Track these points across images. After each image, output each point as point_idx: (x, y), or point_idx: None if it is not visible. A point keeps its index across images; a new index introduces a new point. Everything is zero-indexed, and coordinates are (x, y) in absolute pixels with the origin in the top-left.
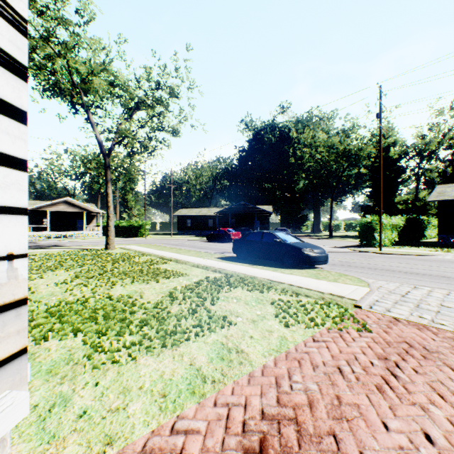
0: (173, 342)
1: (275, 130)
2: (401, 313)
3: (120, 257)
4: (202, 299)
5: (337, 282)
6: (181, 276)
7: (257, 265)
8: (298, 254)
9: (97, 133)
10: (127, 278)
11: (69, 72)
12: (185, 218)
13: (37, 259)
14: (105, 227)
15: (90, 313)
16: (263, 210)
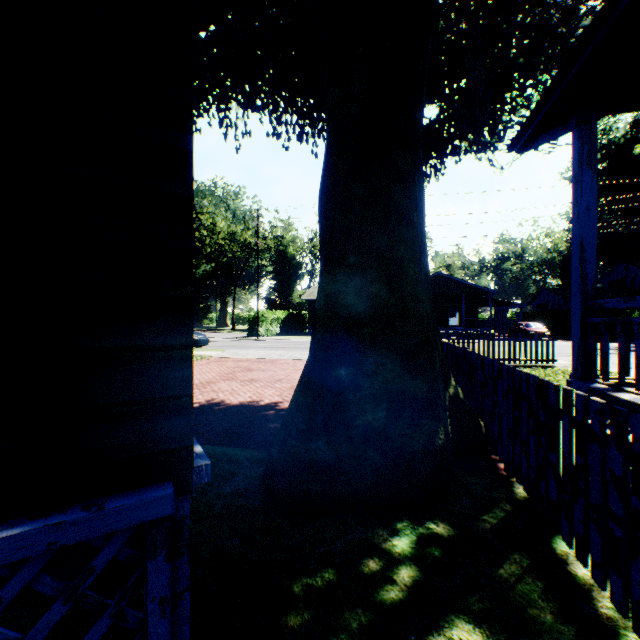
0: None
1: None
2: (228, 356)
3: None
4: None
5: (208, 351)
6: None
7: None
8: None
9: None
10: None
11: None
12: None
13: None
14: None
15: None
16: None
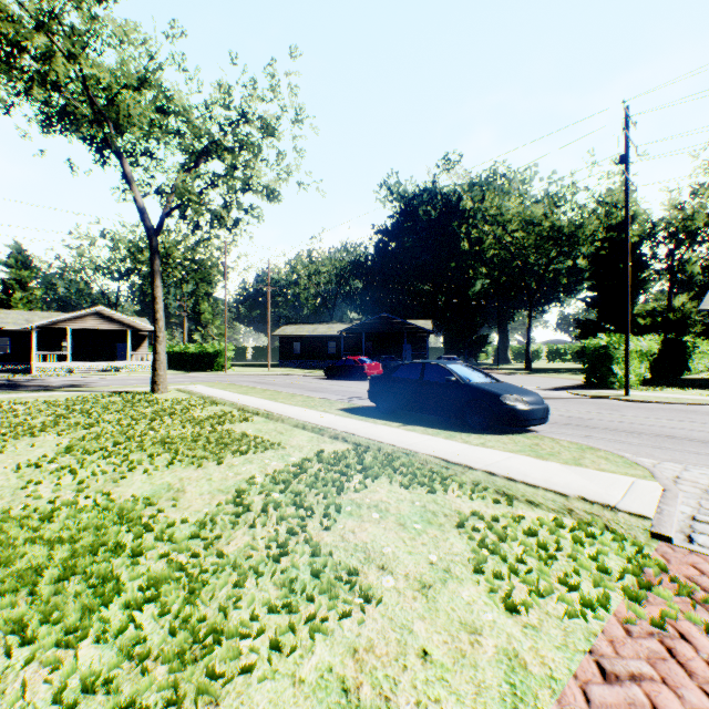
0: (201, 686)
1: (436, 199)
2: None
3: (171, 407)
4: (304, 509)
5: (583, 467)
6: (269, 448)
7: (415, 425)
8: (493, 405)
9: (137, 195)
10: (164, 453)
11: (85, 86)
12: (291, 340)
13: (20, 412)
14: None
15: (36, 555)
16: (417, 327)
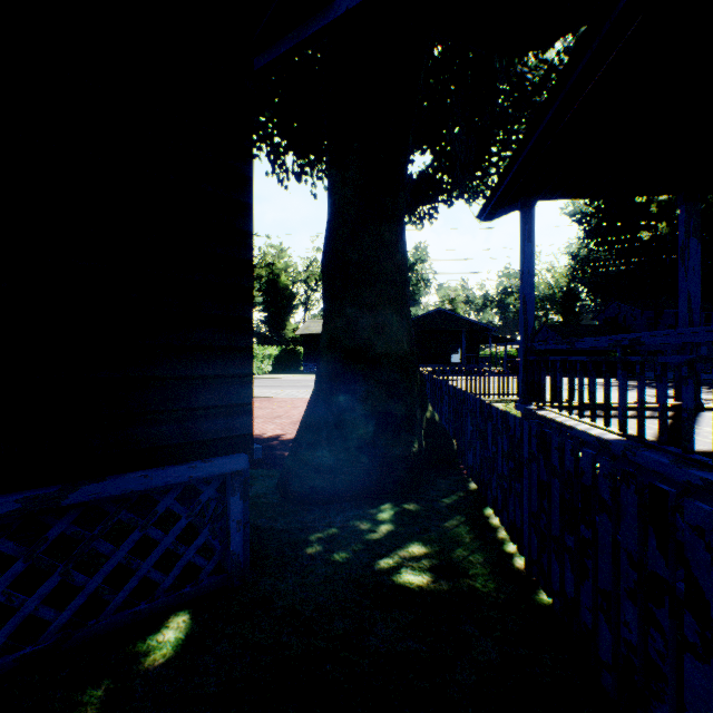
0: None
1: None
2: None
3: None
4: None
5: None
6: None
7: None
8: None
9: None
10: None
11: None
12: None
13: None
14: None
15: None
16: None
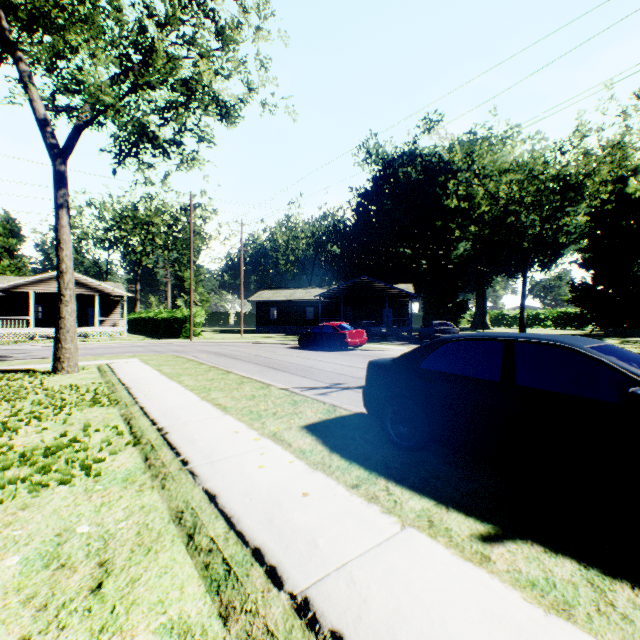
0: None
1: (416, 161)
2: None
3: (18, 410)
4: None
5: None
6: None
7: (532, 542)
8: None
9: (36, 101)
10: None
11: None
12: (268, 305)
13: None
14: (142, 320)
15: None
16: (400, 290)
